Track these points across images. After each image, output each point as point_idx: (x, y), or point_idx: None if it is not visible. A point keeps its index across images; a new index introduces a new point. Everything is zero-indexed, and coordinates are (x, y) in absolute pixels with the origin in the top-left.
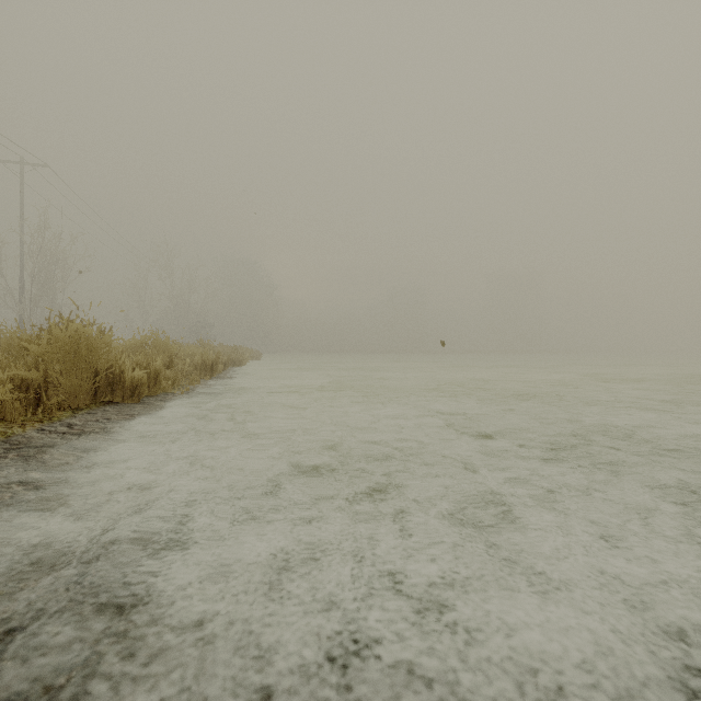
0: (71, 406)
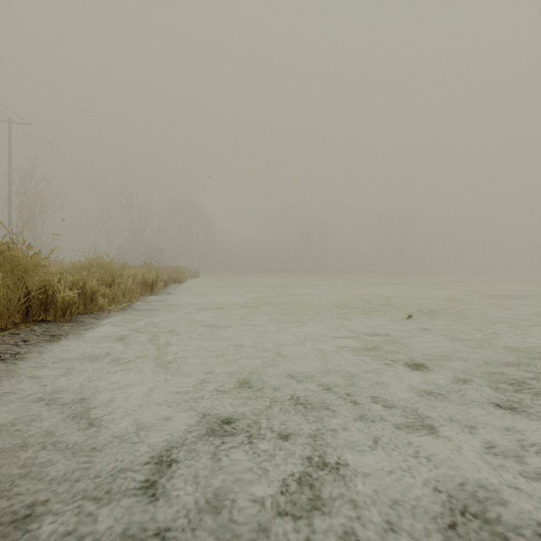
0: None
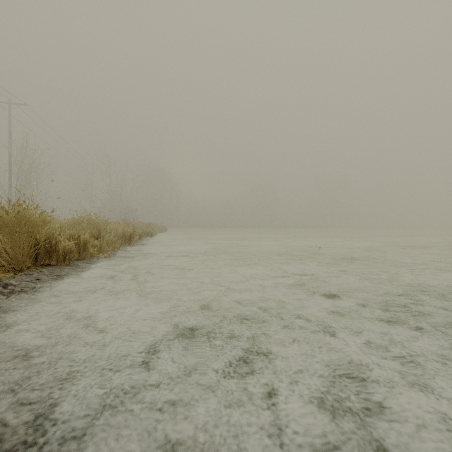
0: (15, 269)
